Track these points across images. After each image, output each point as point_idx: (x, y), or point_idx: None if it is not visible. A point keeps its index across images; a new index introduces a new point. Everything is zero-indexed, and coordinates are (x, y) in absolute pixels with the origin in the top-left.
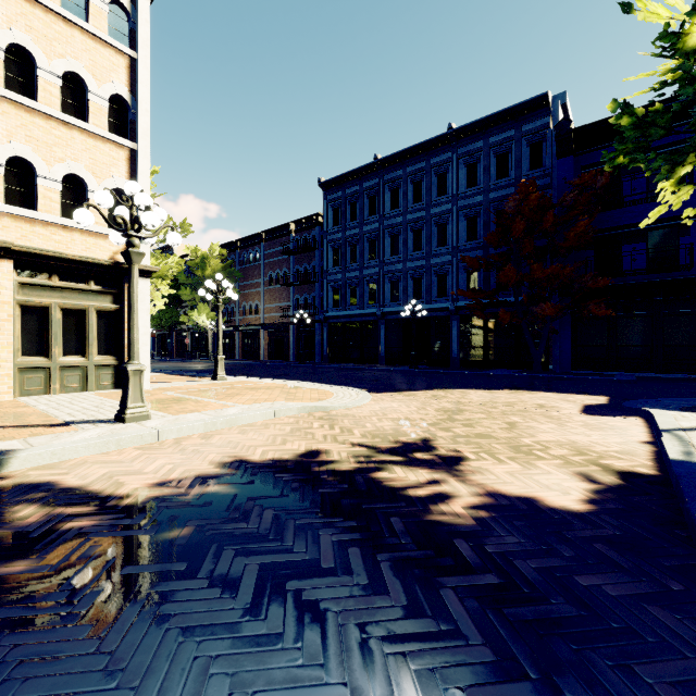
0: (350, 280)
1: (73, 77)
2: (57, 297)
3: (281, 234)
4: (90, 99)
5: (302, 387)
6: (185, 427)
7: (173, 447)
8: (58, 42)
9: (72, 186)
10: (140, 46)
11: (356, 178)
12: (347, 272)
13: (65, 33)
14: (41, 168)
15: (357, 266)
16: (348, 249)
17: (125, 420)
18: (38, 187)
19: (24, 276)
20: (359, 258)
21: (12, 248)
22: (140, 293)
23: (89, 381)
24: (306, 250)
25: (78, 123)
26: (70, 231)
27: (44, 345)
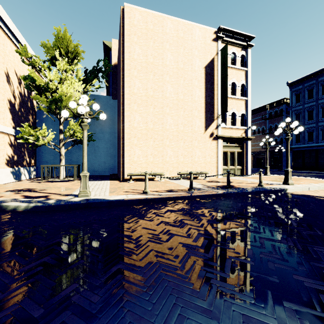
0: (308, 128)
1: (232, 83)
2: (228, 149)
3: (260, 110)
4: (236, 88)
5: (315, 179)
6: (313, 187)
7: (320, 192)
8: (230, 75)
9: (232, 116)
10: (248, 65)
11: (312, 77)
12: (306, 125)
13: (231, 71)
14: (227, 112)
15: (313, 121)
16: (306, 113)
17: (289, 184)
18: (226, 118)
19: (223, 144)
20: (314, 117)
21: (223, 136)
22: (248, 145)
23: (235, 173)
24: (276, 116)
25: (234, 97)
26: (232, 129)
27: (225, 162)
